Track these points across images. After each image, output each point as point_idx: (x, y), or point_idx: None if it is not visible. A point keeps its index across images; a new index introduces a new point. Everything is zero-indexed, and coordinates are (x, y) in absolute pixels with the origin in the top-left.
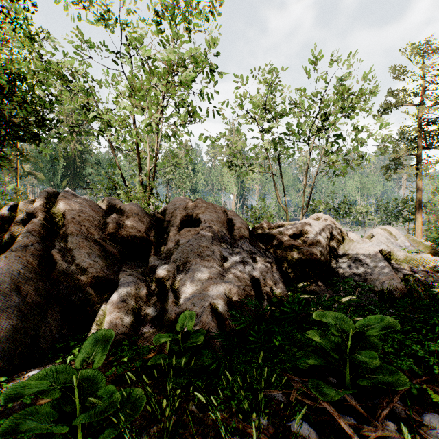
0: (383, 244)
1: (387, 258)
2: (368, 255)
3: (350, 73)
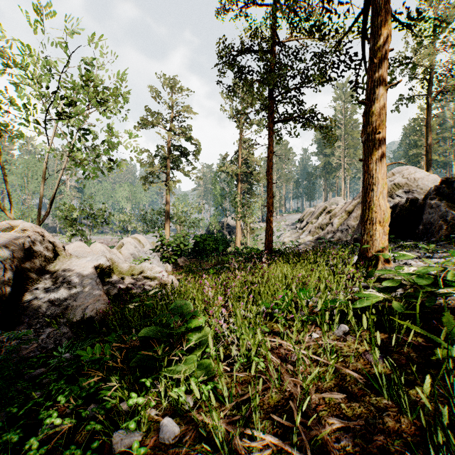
0: (103, 258)
1: (106, 273)
2: (81, 274)
3: (102, 67)
